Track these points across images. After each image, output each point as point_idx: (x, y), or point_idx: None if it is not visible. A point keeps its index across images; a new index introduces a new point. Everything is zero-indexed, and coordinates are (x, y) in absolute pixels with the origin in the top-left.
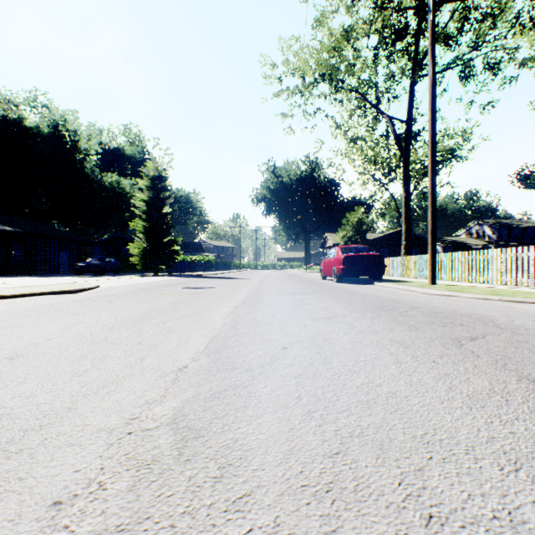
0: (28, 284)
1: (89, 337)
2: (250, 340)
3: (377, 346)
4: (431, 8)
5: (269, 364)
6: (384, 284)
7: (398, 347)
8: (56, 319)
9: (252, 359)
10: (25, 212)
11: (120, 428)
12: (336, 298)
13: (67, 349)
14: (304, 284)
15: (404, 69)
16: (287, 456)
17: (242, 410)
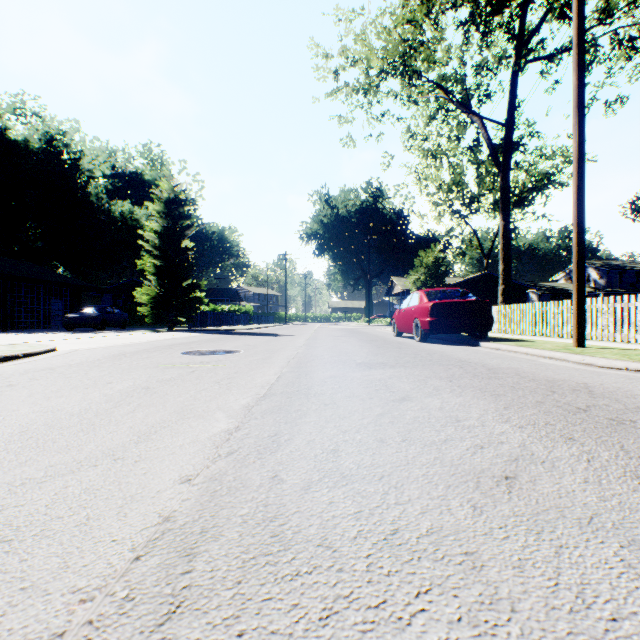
0: None
1: None
2: None
3: None
4: None
5: None
6: (500, 346)
7: None
8: None
9: None
10: (14, 250)
11: None
12: (447, 376)
13: None
14: (375, 345)
15: (502, 55)
16: None
17: None
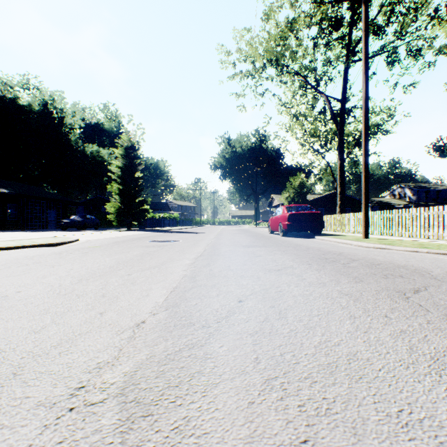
0: (17, 238)
1: (57, 289)
2: (207, 292)
3: (328, 299)
4: (365, 0)
5: (225, 318)
6: (324, 238)
7: (348, 300)
8: (32, 271)
9: (209, 314)
10: (19, 177)
11: (62, 402)
12: (283, 250)
13: (32, 302)
14: (255, 238)
15: (339, 56)
16: (247, 446)
17: (197, 377)
